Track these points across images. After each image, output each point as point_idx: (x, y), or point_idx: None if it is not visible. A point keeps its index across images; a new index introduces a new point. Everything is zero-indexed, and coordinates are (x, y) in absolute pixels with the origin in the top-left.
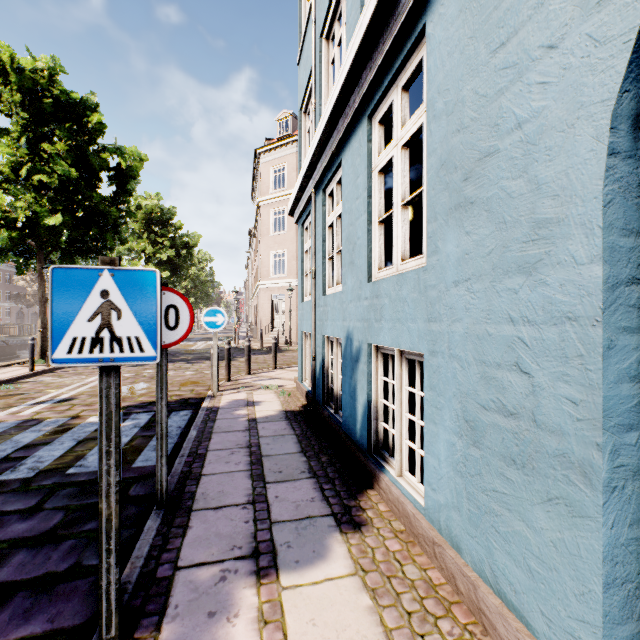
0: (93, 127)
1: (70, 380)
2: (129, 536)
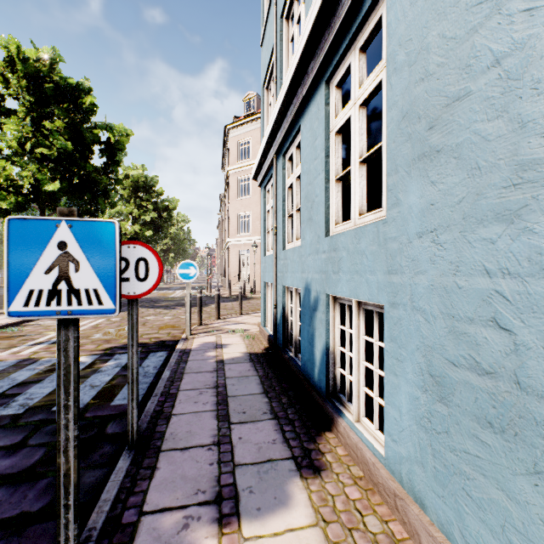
0: (86, 107)
1: None
2: (101, 475)
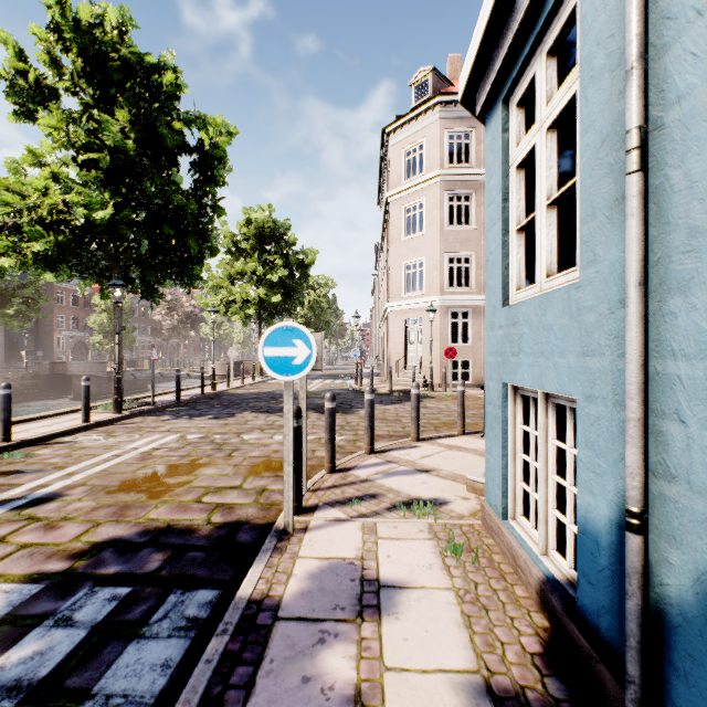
0: (166, 92)
1: (111, 443)
2: None
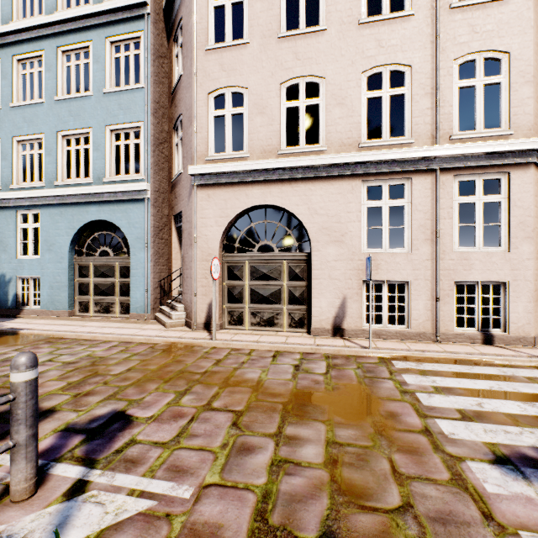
0: None
1: None
2: None
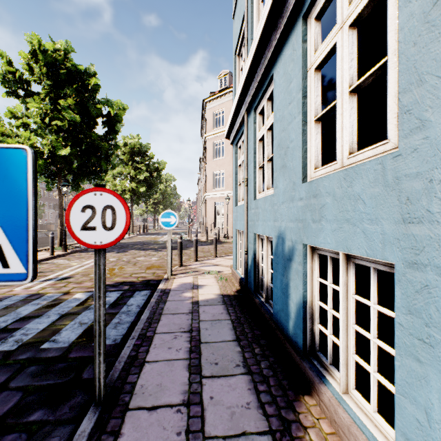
0: (92, 87)
1: (74, 262)
2: (65, 435)
